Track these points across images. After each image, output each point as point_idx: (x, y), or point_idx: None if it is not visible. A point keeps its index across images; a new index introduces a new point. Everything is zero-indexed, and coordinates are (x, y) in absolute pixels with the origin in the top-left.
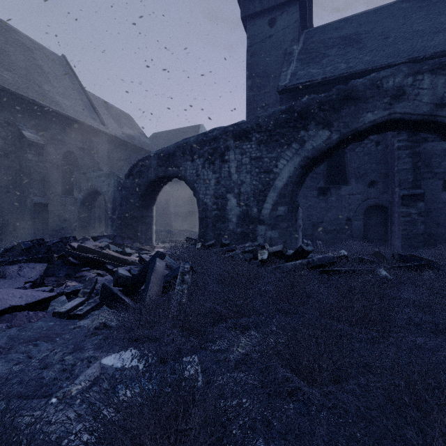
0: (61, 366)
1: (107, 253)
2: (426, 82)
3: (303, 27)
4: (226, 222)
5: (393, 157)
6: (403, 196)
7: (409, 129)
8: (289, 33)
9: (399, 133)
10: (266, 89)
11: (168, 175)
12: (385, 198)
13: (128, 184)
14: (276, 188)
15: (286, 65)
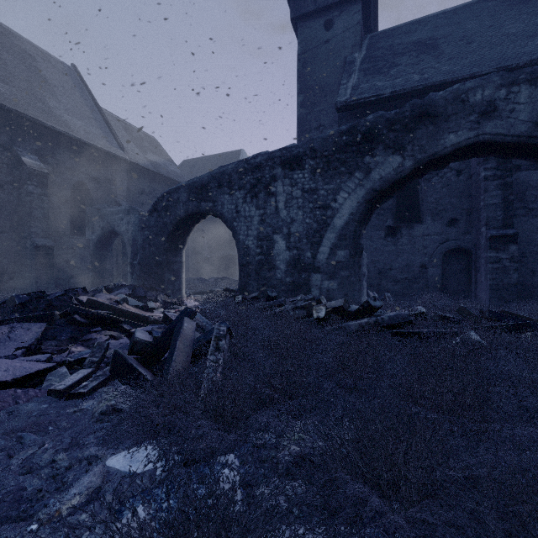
0: (51, 470)
1: (124, 309)
2: (523, 95)
3: (366, 31)
4: (273, 270)
5: (478, 189)
6: (491, 238)
7: (501, 155)
8: (350, 37)
9: (486, 159)
10: (321, 106)
11: (201, 211)
12: (468, 239)
13: (152, 222)
14: (334, 227)
15: (345, 76)
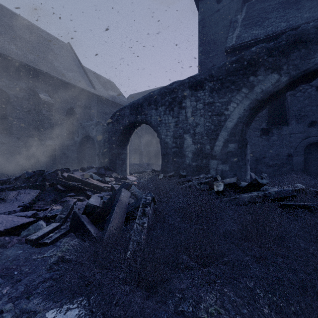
0: None
1: (89, 181)
2: None
3: (245, 1)
4: (183, 157)
5: None
6: None
7: None
8: (234, 5)
9: None
10: (214, 53)
11: (137, 121)
12: None
13: (109, 129)
14: (227, 128)
15: (231, 30)
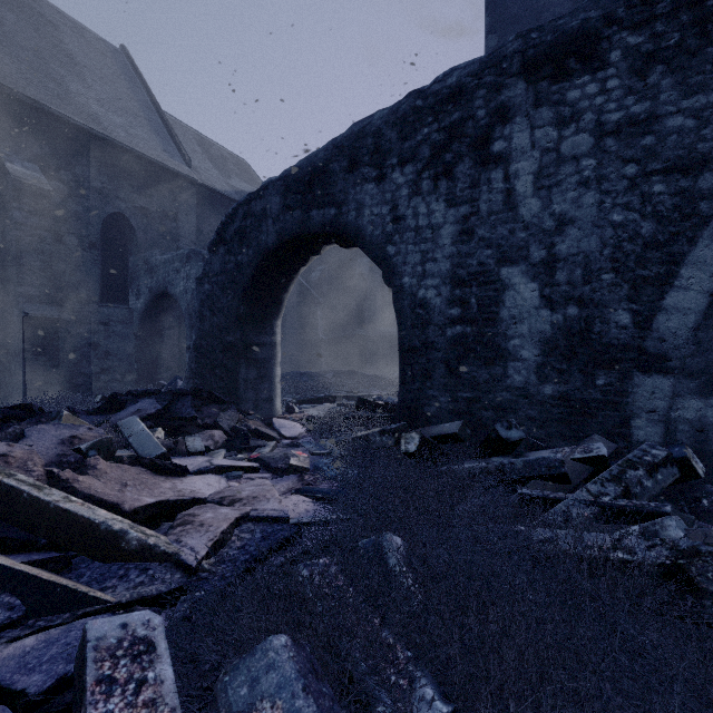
0: None
1: (46, 500)
2: None
3: None
4: (499, 362)
5: None
6: None
7: None
8: None
9: None
10: None
11: (310, 230)
12: None
13: (215, 265)
14: None
15: None
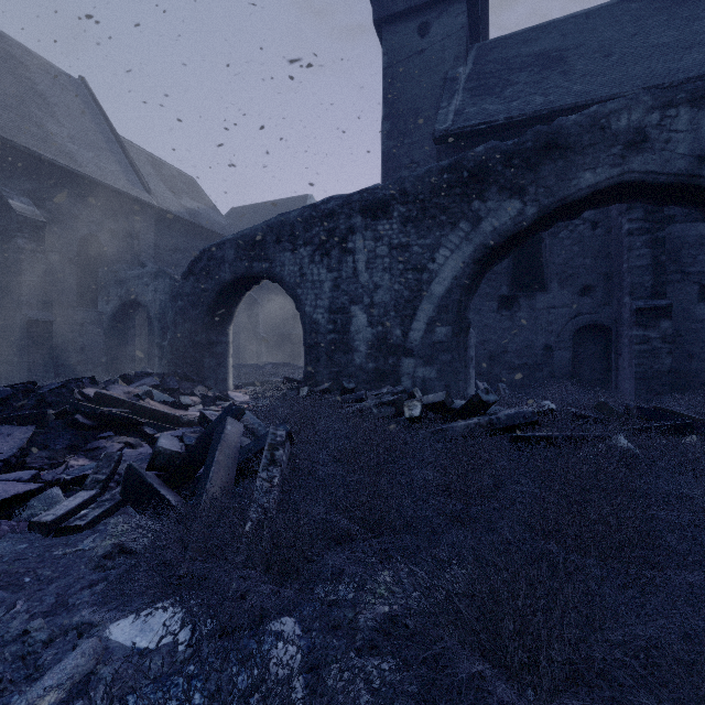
0: (20, 647)
1: (146, 406)
2: (682, 120)
3: (473, 39)
4: (350, 353)
5: (620, 246)
6: (637, 311)
7: (652, 200)
8: (451, 46)
9: (631, 208)
10: (414, 137)
11: (253, 274)
12: (607, 313)
13: (187, 289)
14: (432, 296)
15: (446, 97)
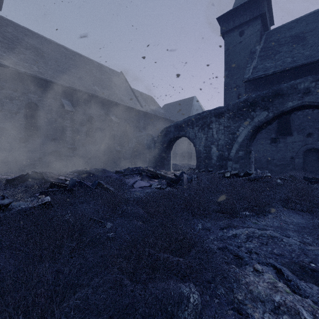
0: None
1: (158, 173)
2: None
3: (265, 29)
4: (211, 160)
5: None
6: None
7: (317, 108)
8: (253, 38)
9: None
10: (237, 76)
11: (180, 135)
12: None
13: (159, 140)
14: (238, 142)
15: (250, 62)
